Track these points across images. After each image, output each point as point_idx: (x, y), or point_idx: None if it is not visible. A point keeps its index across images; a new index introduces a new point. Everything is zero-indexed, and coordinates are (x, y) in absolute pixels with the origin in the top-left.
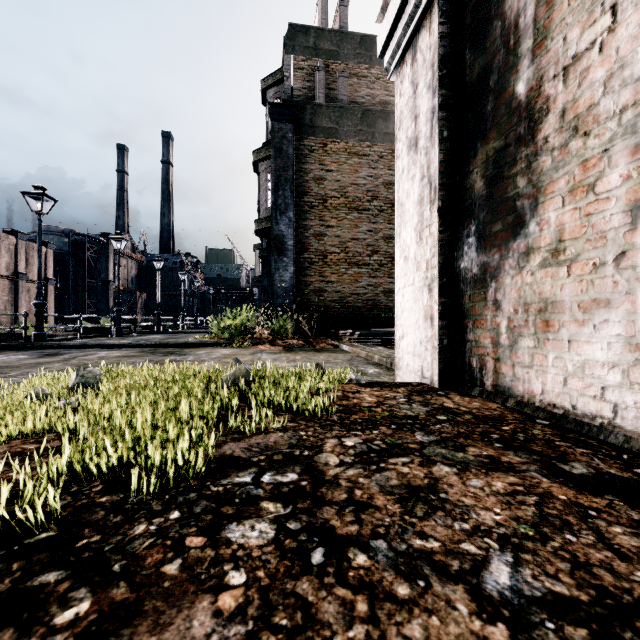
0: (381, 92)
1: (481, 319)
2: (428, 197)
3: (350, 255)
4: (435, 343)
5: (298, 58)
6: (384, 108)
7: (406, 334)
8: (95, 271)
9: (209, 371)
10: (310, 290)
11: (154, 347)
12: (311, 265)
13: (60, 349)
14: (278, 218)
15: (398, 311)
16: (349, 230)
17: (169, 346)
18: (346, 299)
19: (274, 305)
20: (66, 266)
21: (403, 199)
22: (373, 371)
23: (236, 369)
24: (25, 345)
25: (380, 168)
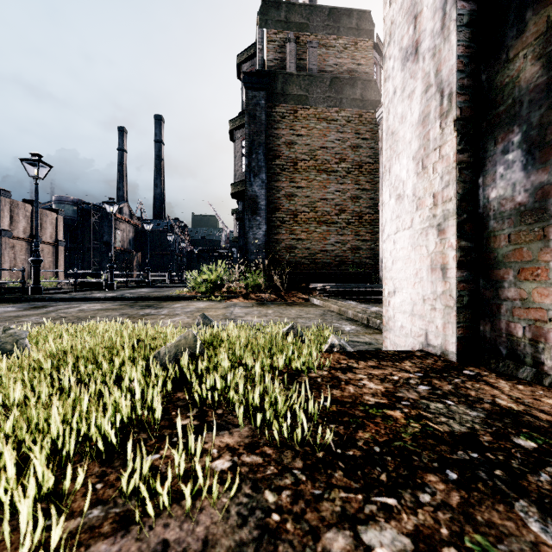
0: (348, 61)
1: (535, 268)
2: (437, 110)
3: (319, 214)
4: (450, 301)
5: (270, 31)
6: (351, 76)
7: (399, 289)
8: (99, 234)
9: (144, 340)
10: (281, 247)
11: (136, 300)
12: (282, 224)
13: (50, 302)
14: (252, 180)
15: (387, 261)
16: (318, 191)
17: (150, 299)
18: (315, 255)
19: (248, 261)
20: (75, 230)
21: (395, 126)
22: (350, 328)
23: (180, 338)
24: (19, 298)
25: (347, 132)
